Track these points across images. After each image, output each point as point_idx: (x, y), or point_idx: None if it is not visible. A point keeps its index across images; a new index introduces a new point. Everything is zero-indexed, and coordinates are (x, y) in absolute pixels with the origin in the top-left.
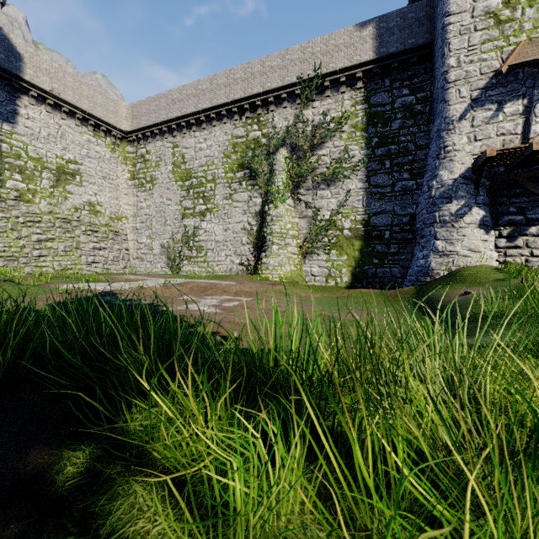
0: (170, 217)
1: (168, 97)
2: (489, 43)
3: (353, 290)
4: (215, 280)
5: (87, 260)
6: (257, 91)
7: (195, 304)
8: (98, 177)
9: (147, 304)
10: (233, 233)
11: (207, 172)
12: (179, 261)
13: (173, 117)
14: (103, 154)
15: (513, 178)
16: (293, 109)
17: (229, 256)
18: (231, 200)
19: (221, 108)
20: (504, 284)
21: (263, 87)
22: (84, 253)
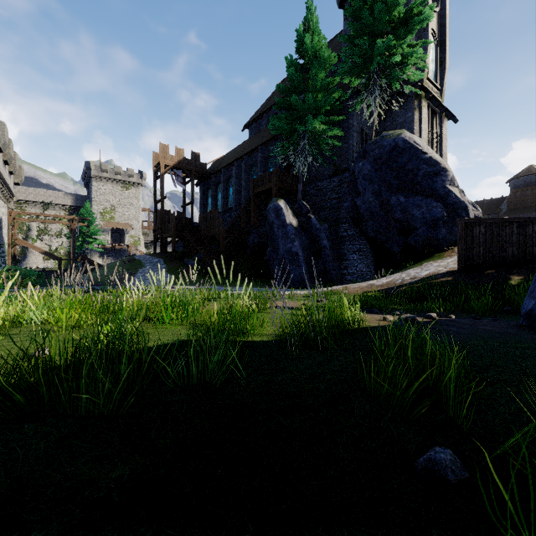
0: None
1: None
2: (101, 219)
3: None
4: None
5: None
6: (22, 198)
7: None
8: None
9: None
10: None
11: None
12: None
13: None
14: None
15: (106, 247)
16: (39, 209)
17: None
18: None
19: None
20: None
21: (25, 198)
22: None
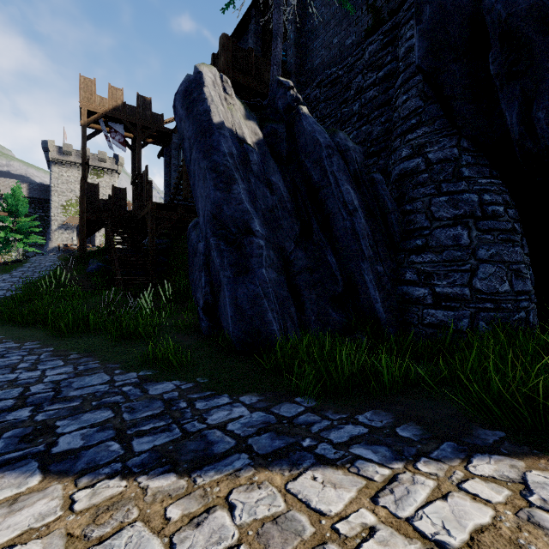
0: None
1: None
2: (63, 213)
3: None
4: None
5: None
6: None
7: None
8: None
9: None
10: None
11: None
12: None
13: None
14: None
15: (70, 249)
16: None
17: None
18: None
19: None
20: None
21: None
22: None
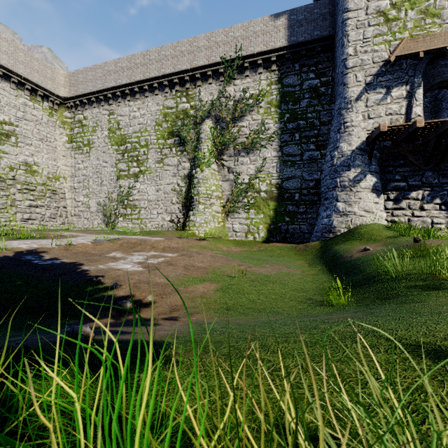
0: (106, 178)
1: (103, 68)
2: (380, 37)
3: (268, 244)
4: (145, 236)
5: (22, 217)
6: (185, 67)
7: (120, 261)
8: (35, 139)
9: (69, 263)
10: (164, 193)
11: (140, 138)
12: (115, 218)
13: (108, 87)
14: (40, 117)
15: (398, 151)
16: (217, 85)
17: (160, 214)
18: (162, 163)
19: (153, 81)
20: (395, 241)
21: (190, 64)
22: (20, 210)
